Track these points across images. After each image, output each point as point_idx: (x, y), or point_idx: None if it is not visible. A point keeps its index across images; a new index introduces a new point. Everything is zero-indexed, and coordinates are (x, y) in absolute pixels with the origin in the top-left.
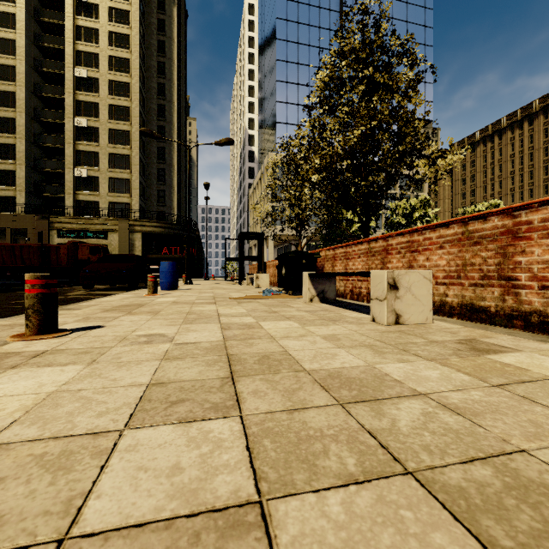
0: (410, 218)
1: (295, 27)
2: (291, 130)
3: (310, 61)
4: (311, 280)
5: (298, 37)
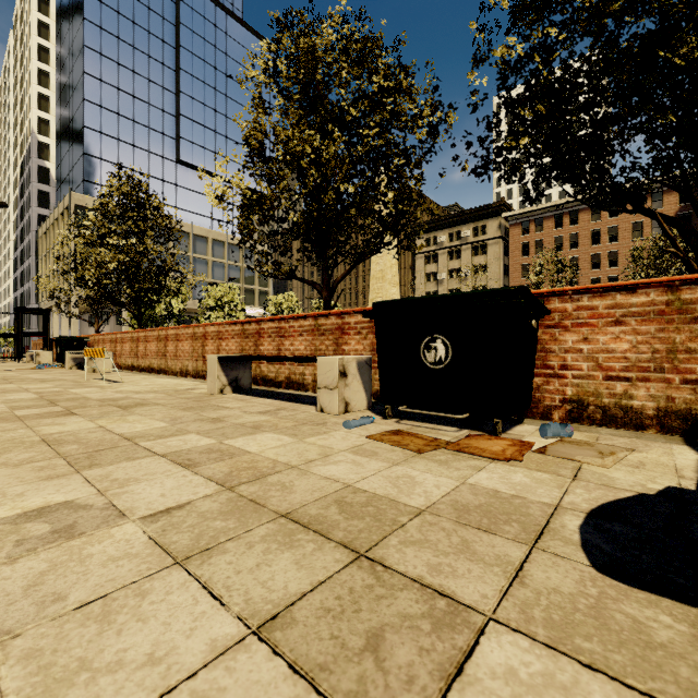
0: (221, 301)
1: (114, 42)
2: (107, 169)
3: (135, 91)
4: (71, 357)
5: (118, 55)
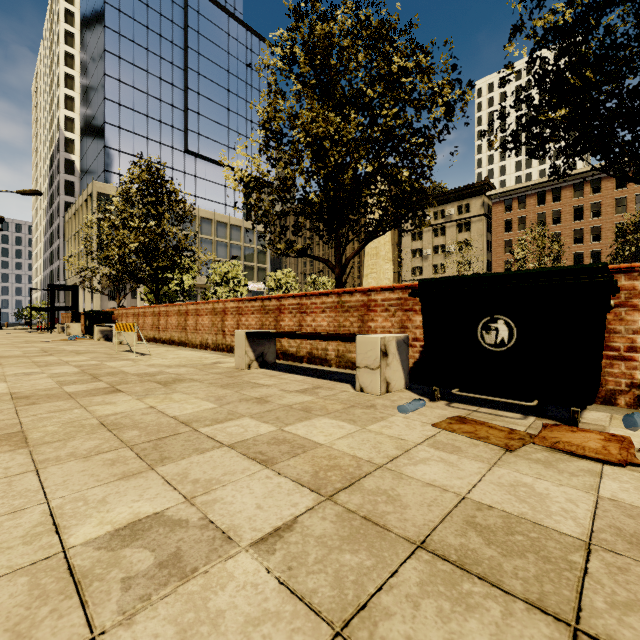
0: (226, 277)
1: (130, 46)
2: (125, 160)
3: (149, 89)
4: (99, 329)
5: (134, 58)
